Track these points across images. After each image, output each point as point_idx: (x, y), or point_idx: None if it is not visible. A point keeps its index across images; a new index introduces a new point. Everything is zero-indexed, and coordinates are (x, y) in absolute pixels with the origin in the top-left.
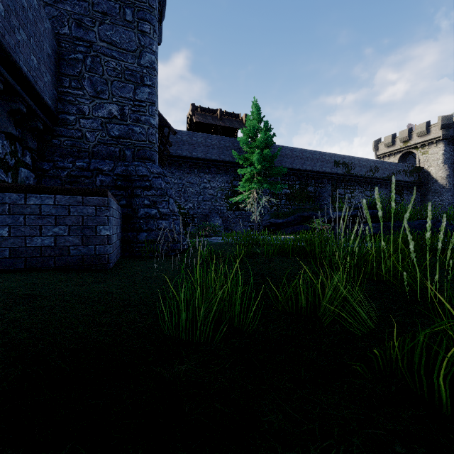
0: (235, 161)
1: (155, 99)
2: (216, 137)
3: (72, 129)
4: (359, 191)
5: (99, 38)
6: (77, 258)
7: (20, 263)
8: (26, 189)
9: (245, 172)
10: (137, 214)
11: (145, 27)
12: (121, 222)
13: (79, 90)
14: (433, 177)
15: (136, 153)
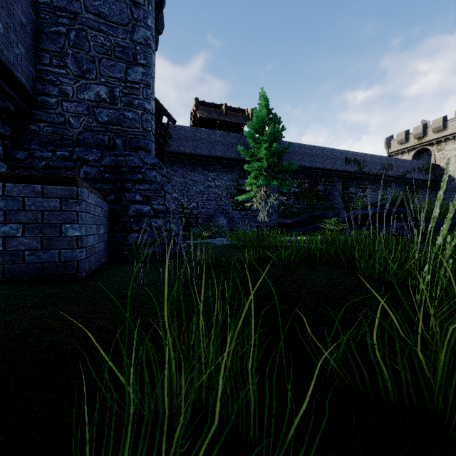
0: (241, 158)
1: (150, 81)
2: (221, 133)
3: (52, 113)
4: (371, 190)
5: (85, 9)
6: (35, 266)
7: None
8: None
9: (251, 168)
10: (127, 212)
11: None
12: (109, 221)
13: (62, 68)
14: (450, 175)
15: (128, 142)
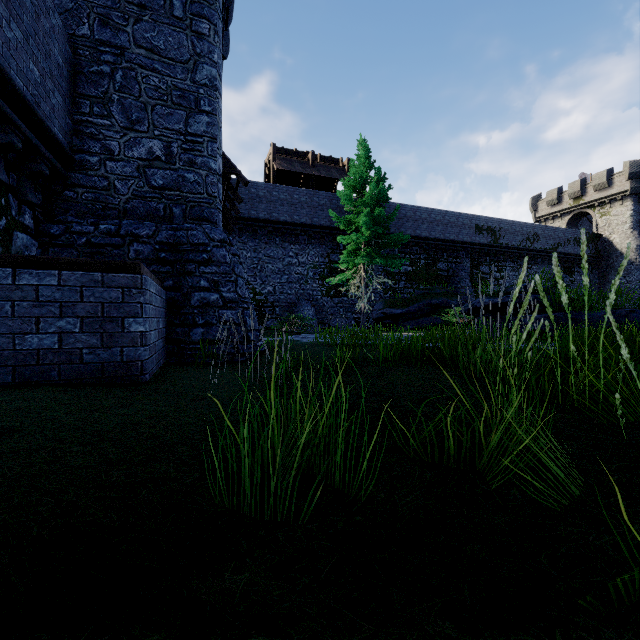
0: (334, 226)
1: (217, 133)
2: (307, 192)
3: (94, 176)
4: (511, 269)
5: (134, 42)
6: (94, 367)
7: (5, 375)
8: (16, 261)
9: (347, 240)
10: (189, 301)
11: (201, 26)
12: (166, 312)
13: (105, 118)
14: (617, 249)
15: (189, 211)
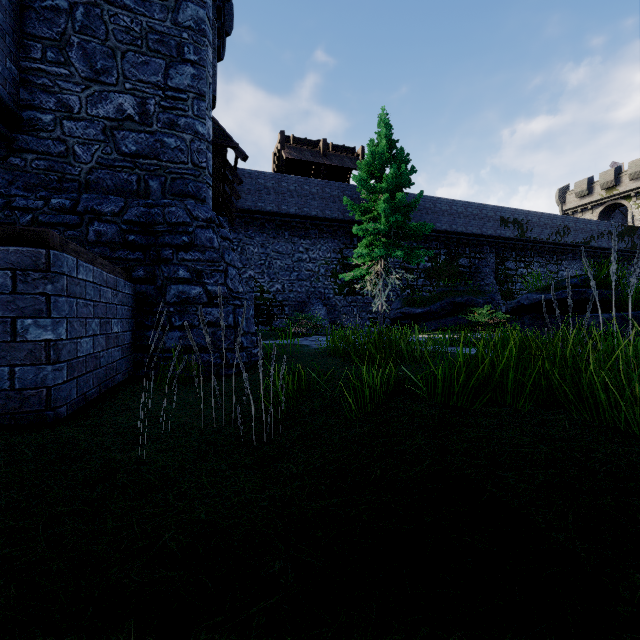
0: (347, 218)
1: (205, 88)
2: (318, 183)
3: (47, 138)
4: (538, 265)
5: None
6: None
7: None
8: None
9: (363, 231)
10: (164, 296)
11: None
12: (134, 311)
13: (62, 66)
14: None
15: (169, 185)
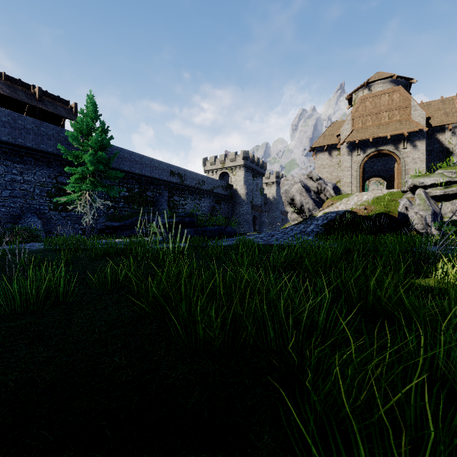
0: (62, 154)
1: None
2: (33, 121)
3: None
4: (191, 199)
5: None
6: None
7: None
8: None
9: (74, 171)
10: None
11: None
12: None
13: None
14: (239, 193)
15: None
